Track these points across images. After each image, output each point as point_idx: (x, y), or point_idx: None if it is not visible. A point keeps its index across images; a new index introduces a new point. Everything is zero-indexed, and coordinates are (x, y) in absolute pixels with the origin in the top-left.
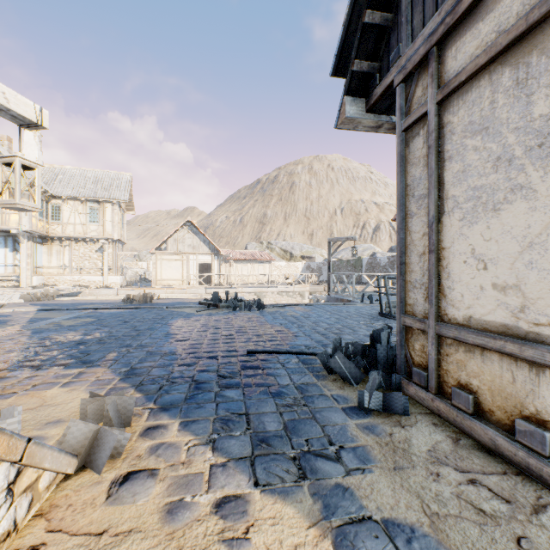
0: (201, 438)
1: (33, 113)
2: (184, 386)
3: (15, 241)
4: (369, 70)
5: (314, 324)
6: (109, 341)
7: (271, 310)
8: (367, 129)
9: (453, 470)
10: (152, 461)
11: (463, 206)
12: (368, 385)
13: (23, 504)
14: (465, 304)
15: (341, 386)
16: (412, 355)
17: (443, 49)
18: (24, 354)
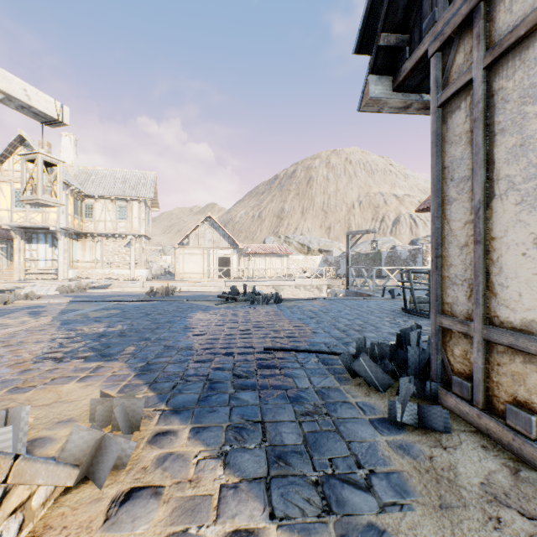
0: (212, 450)
1: (54, 109)
2: (198, 385)
3: (53, 237)
4: (397, 43)
5: (334, 320)
6: (129, 334)
7: (288, 304)
8: (393, 110)
9: (518, 515)
10: (157, 476)
11: (521, 187)
12: (400, 395)
13: (11, 527)
14: (524, 305)
15: (367, 392)
16: (450, 361)
17: (492, 3)
18: (50, 345)
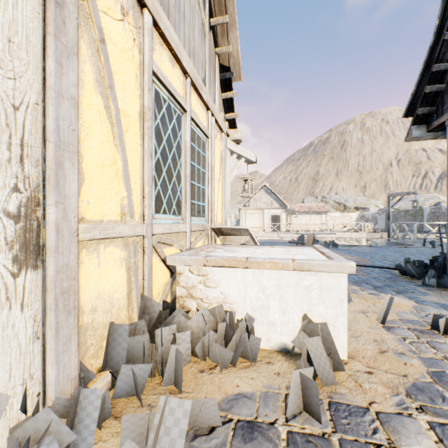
0: (349, 283)
1: (255, 158)
2: None
3: None
4: (428, 112)
5: (383, 257)
6: None
7: (343, 248)
8: (427, 139)
9: None
10: None
11: None
12: (427, 274)
13: None
14: None
15: (410, 279)
16: None
17: None
18: None
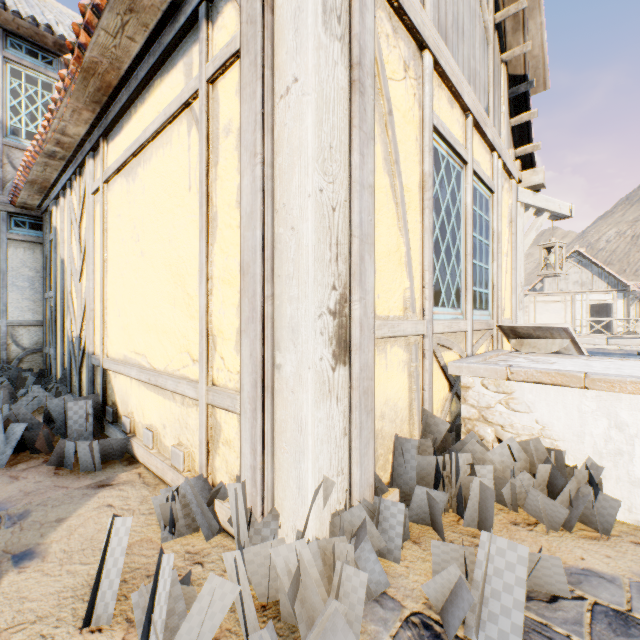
0: None
1: (568, 210)
2: None
3: None
4: None
5: None
6: None
7: None
8: None
9: None
10: None
11: None
12: None
13: None
14: None
15: None
16: None
17: None
18: None
